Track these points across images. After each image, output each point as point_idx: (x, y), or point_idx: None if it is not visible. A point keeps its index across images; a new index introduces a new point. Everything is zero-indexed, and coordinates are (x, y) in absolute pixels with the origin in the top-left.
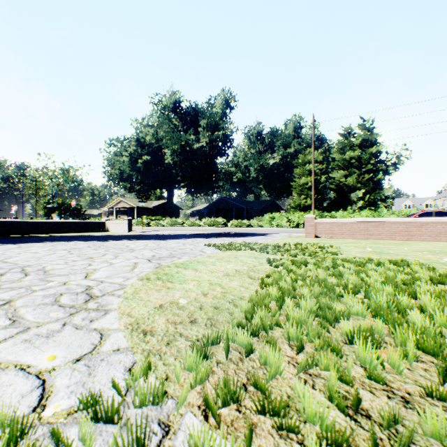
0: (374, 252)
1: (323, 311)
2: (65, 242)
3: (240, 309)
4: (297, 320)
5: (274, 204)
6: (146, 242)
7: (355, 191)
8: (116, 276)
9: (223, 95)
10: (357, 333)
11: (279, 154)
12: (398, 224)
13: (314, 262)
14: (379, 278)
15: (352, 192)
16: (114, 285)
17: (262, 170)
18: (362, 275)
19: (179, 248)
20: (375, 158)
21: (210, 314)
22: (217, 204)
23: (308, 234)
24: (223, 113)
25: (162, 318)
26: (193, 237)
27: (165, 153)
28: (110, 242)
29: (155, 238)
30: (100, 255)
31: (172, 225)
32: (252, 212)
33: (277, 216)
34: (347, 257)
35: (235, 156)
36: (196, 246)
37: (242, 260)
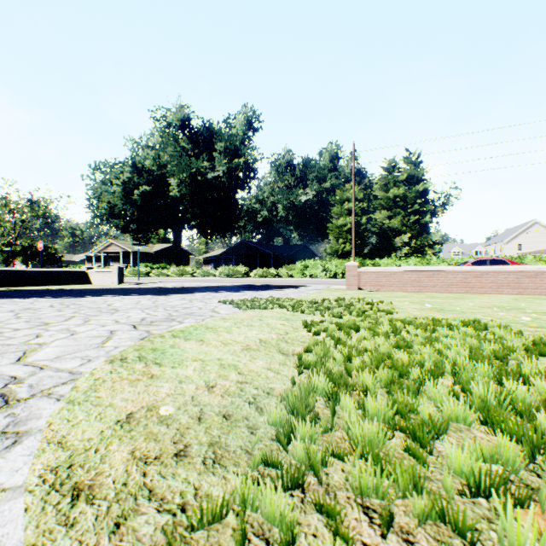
0: (434, 309)
1: (408, 422)
2: (19, 299)
3: (268, 420)
4: (366, 441)
5: (307, 249)
6: (138, 299)
7: (400, 235)
8: (72, 357)
9: (245, 113)
10: (485, 477)
11: (313, 189)
12: (455, 274)
13: (368, 327)
14: (462, 349)
15: (396, 236)
16: (61, 374)
17: (293, 208)
18: (437, 345)
19: (184, 306)
20: (422, 197)
21: (215, 433)
22: (237, 249)
23: (350, 286)
24: (245, 136)
25: (124, 447)
26: (204, 290)
27: (170, 183)
28: (86, 299)
29: (153, 292)
30: (63, 319)
31: (180, 275)
32: (280, 259)
33: (311, 264)
34: (407, 317)
35: (260, 190)
36: (207, 304)
37: (268, 324)
